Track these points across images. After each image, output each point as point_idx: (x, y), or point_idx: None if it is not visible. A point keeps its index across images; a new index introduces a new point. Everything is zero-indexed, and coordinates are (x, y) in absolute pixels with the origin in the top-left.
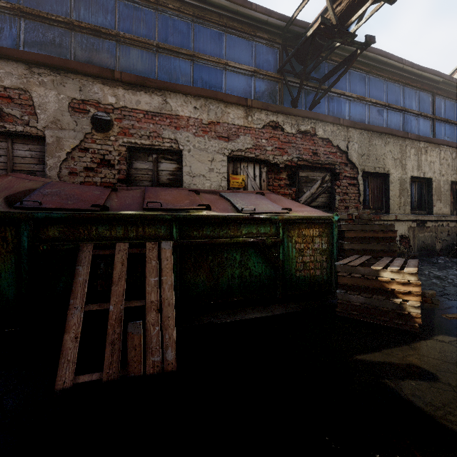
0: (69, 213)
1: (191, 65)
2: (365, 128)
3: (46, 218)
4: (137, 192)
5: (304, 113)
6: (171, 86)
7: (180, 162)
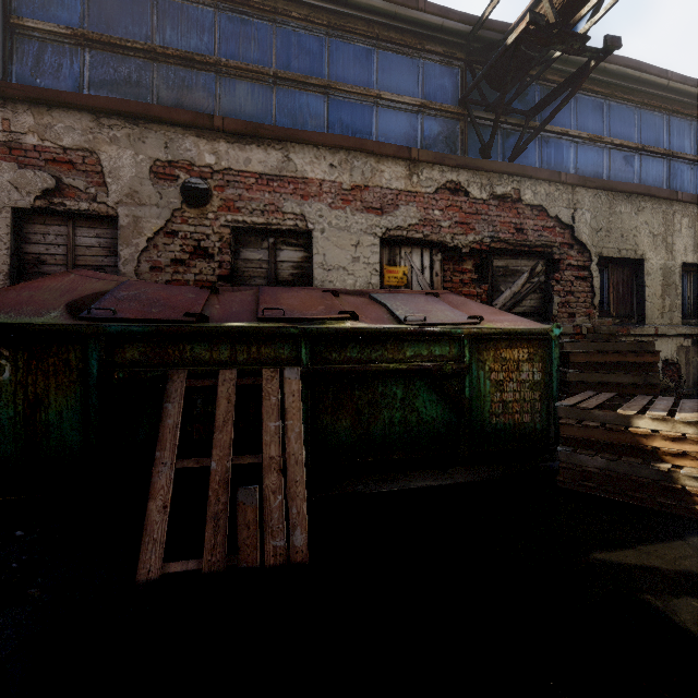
0: (154, 325)
1: (325, 101)
2: (602, 187)
3: (122, 333)
4: (247, 294)
5: (502, 166)
6: (296, 135)
7: (309, 248)
